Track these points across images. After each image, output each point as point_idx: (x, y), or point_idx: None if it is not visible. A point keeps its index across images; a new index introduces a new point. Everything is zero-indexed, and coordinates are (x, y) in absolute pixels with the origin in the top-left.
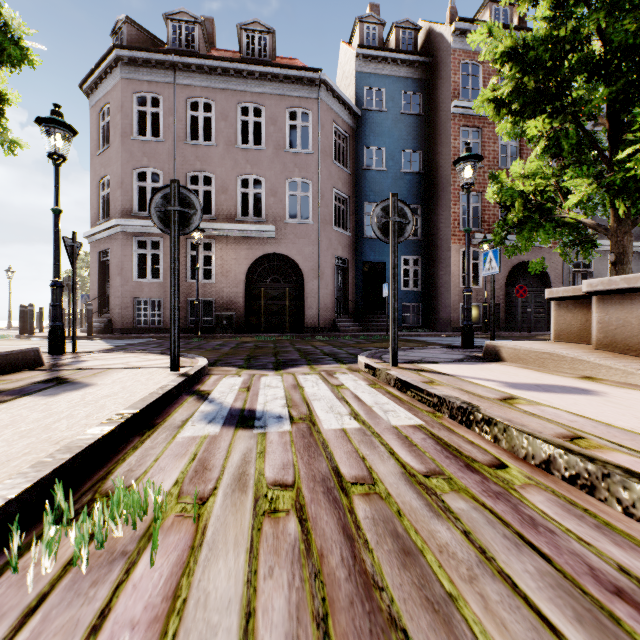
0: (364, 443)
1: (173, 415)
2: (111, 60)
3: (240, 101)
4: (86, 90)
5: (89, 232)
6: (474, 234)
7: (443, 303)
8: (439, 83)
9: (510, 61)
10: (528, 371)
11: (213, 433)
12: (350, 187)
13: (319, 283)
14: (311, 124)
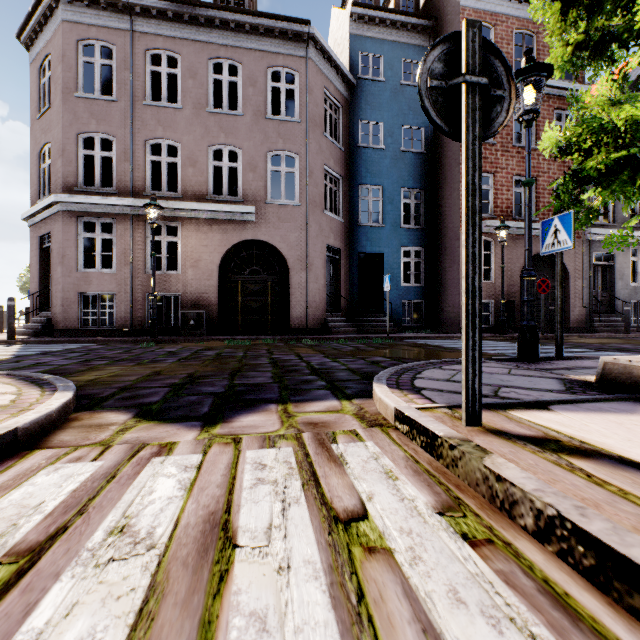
0: None
1: None
2: None
3: (212, 56)
4: (25, 41)
5: (27, 212)
6: (486, 221)
7: (450, 300)
8: None
9: None
10: None
11: None
12: (343, 166)
13: (307, 276)
14: (298, 87)
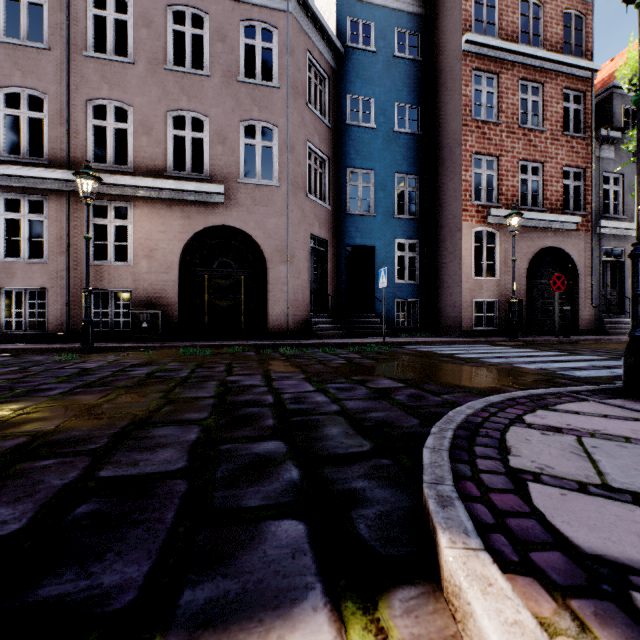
0: None
1: None
2: None
3: (171, 2)
4: None
5: None
6: (490, 209)
7: (449, 299)
8: (443, 17)
9: None
10: None
11: None
12: (330, 145)
13: (287, 269)
14: (276, 46)
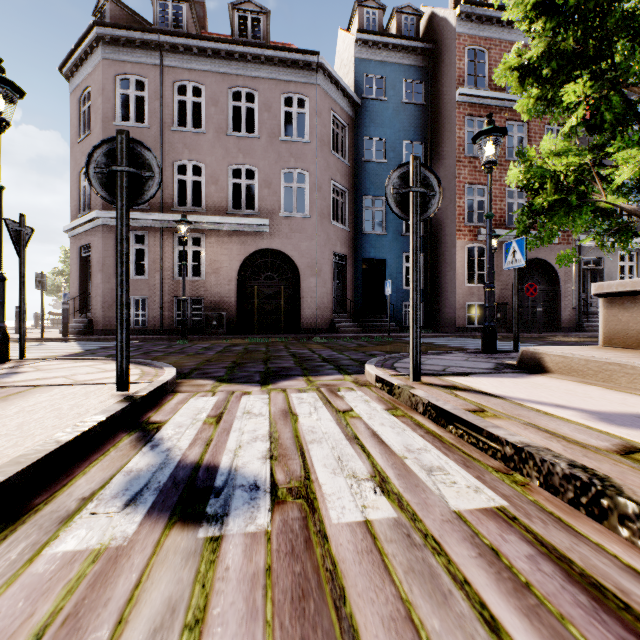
0: (418, 578)
1: (75, 482)
2: (91, 39)
3: (231, 85)
4: (66, 73)
5: (69, 226)
6: (480, 229)
7: (447, 302)
8: (443, 70)
9: (543, 15)
10: (597, 389)
11: (118, 540)
12: (349, 180)
13: (316, 281)
14: (308, 111)
